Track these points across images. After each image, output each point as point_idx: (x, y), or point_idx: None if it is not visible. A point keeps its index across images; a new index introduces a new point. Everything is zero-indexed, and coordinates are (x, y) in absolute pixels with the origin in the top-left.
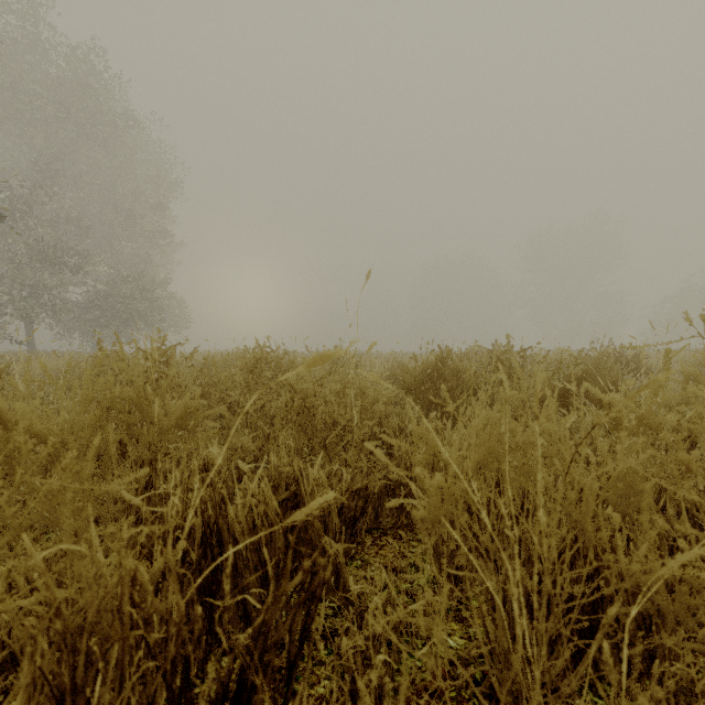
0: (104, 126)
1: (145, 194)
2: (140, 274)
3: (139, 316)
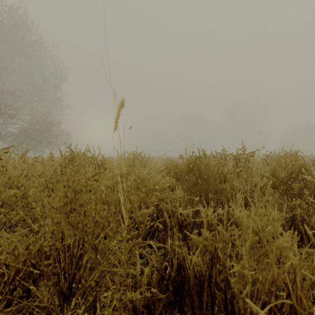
0: (26, 46)
1: (49, 81)
2: (46, 119)
3: (45, 139)
